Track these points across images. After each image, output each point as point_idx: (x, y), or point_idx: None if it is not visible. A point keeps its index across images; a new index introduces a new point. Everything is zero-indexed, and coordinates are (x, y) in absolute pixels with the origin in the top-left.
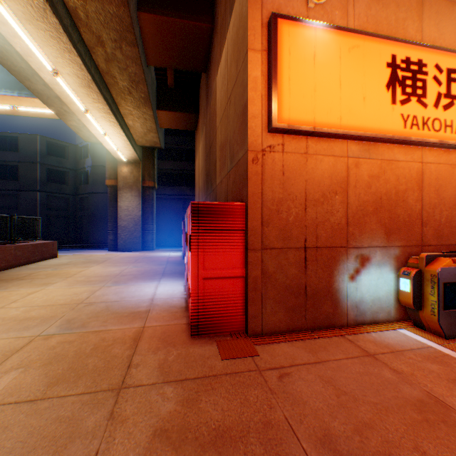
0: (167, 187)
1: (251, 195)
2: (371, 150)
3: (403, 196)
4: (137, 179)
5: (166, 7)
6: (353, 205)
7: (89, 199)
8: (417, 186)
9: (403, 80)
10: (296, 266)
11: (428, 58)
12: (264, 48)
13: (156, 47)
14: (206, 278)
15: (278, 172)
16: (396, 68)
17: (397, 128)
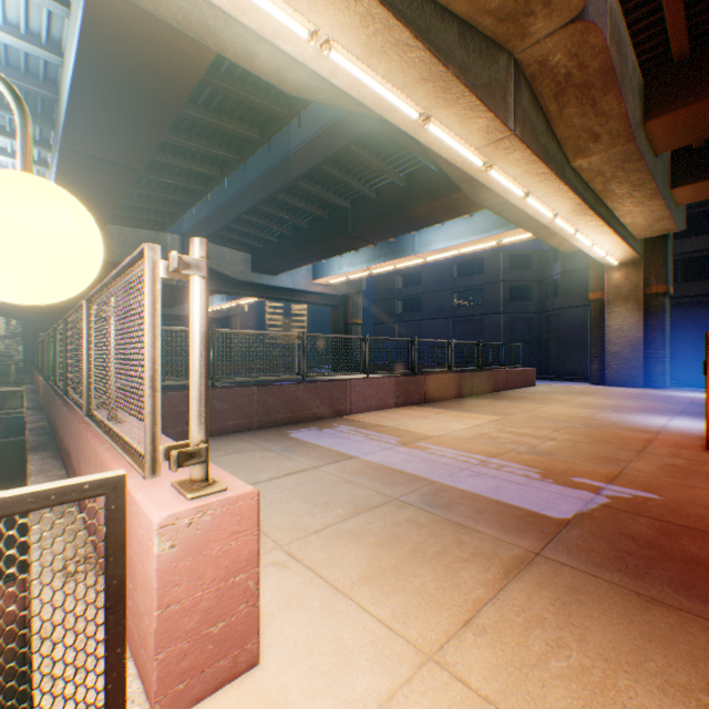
0: (691, 283)
1: None
2: None
3: None
4: (633, 285)
5: (681, 97)
6: None
7: (556, 316)
8: None
9: None
10: None
11: None
12: None
13: (667, 137)
14: None
15: None
16: None
17: None
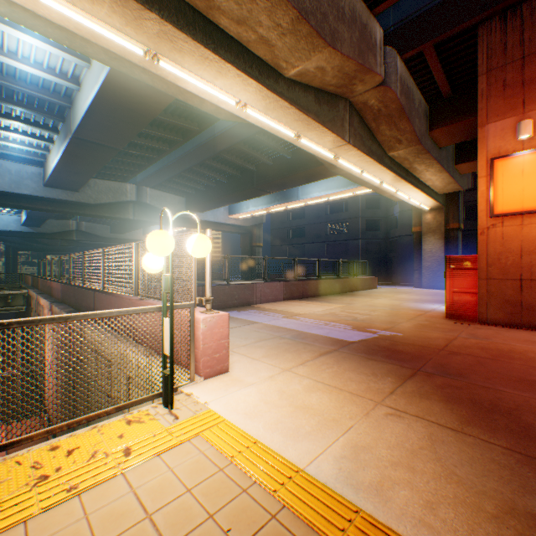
0: None
1: (478, 251)
2: None
3: None
4: (438, 223)
5: (448, 119)
6: None
7: (396, 242)
8: None
9: None
10: (512, 290)
11: None
12: (487, 174)
13: (444, 139)
14: (453, 292)
15: (498, 238)
16: None
17: None
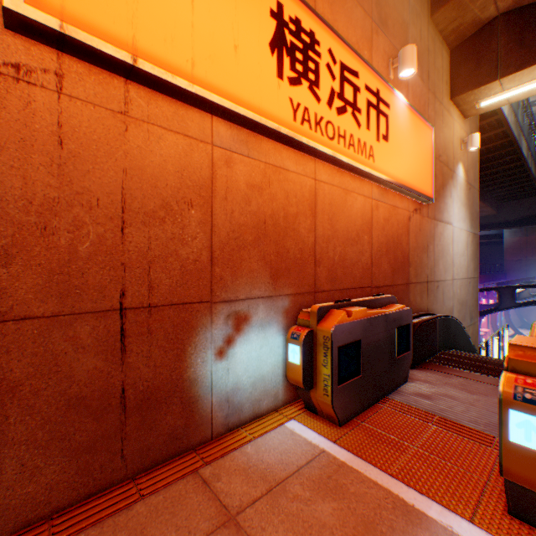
0: None
1: None
2: (252, 144)
3: (295, 222)
4: None
5: None
6: (223, 229)
7: None
8: (311, 211)
9: (294, 49)
10: (101, 351)
11: (322, 36)
12: None
13: None
14: None
15: (48, 137)
16: (285, 26)
17: (286, 118)
